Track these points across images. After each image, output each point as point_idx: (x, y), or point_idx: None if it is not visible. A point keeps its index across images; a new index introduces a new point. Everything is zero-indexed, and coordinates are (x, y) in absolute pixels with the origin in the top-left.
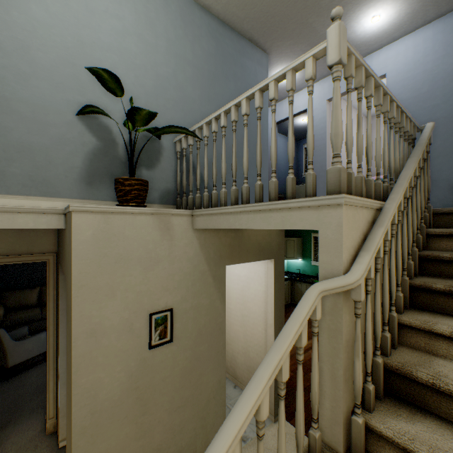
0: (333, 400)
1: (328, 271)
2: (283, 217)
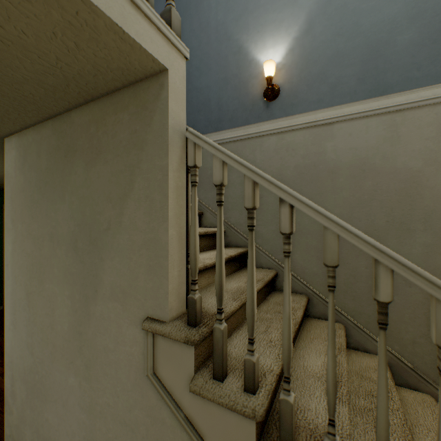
0: (180, 263)
1: (177, 123)
2: (125, 10)
